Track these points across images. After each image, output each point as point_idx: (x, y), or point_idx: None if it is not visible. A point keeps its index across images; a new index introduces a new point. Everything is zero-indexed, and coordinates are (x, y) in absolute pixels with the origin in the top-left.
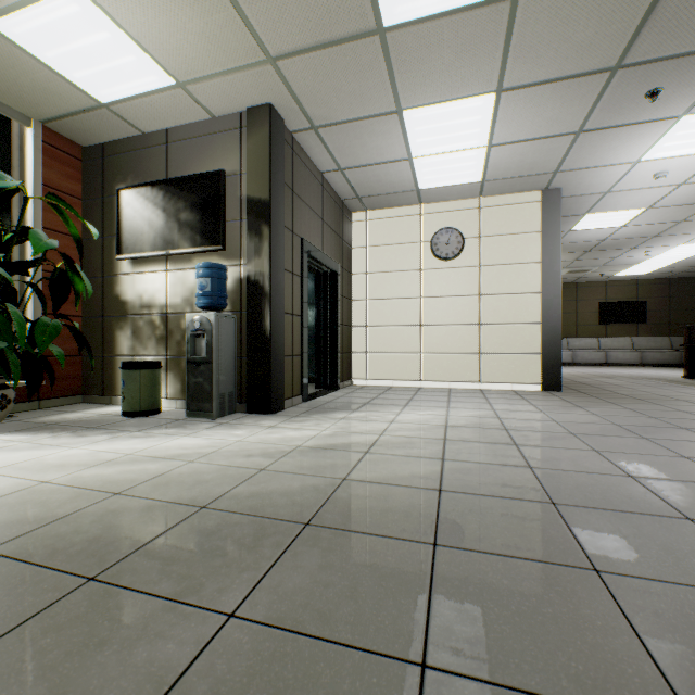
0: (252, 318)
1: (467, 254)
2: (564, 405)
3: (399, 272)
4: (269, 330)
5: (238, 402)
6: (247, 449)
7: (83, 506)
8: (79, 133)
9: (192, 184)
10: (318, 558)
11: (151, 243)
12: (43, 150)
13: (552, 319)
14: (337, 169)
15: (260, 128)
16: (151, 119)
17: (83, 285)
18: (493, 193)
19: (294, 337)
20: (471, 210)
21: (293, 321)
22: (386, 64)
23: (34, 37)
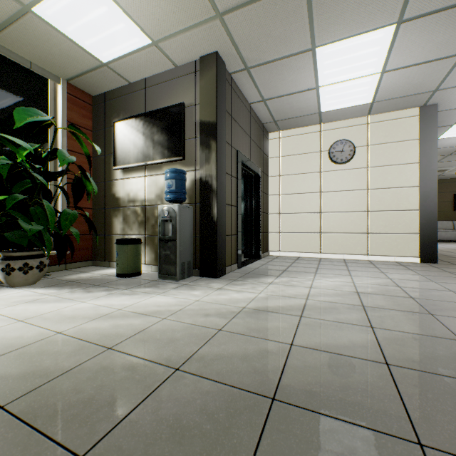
0: (203, 208)
1: (357, 159)
2: (449, 276)
3: (303, 174)
4: (216, 217)
5: (193, 268)
6: (204, 308)
7: (83, 360)
8: (90, 86)
9: (162, 114)
10: (298, 453)
11: (135, 157)
12: (68, 99)
13: (429, 207)
14: (261, 100)
15: (209, 70)
16: (135, 72)
17: (91, 187)
18: (379, 112)
19: (232, 221)
20: (361, 125)
21: (231, 210)
22: (307, 9)
23: (59, 16)
